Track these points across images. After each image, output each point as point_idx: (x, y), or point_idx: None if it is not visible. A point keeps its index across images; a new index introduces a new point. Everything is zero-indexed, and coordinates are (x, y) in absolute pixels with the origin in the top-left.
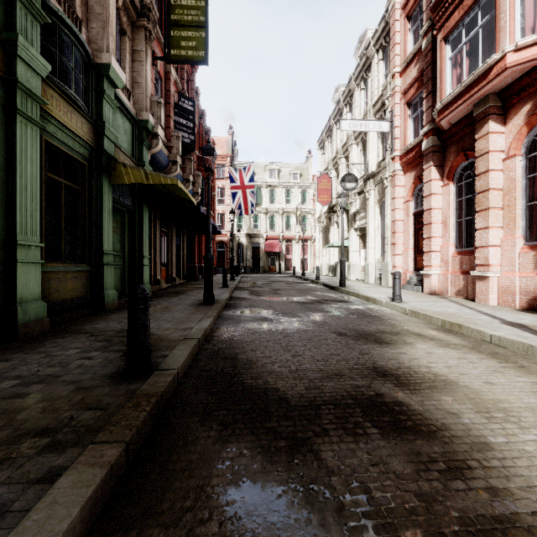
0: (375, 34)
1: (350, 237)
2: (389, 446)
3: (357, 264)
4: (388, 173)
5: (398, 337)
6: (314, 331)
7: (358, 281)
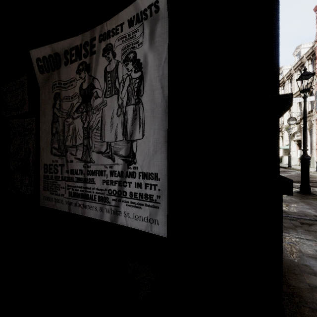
0: (306, 53)
1: (291, 144)
2: (314, 183)
3: (295, 157)
4: (314, 118)
5: (316, 178)
6: (290, 176)
7: (296, 165)
